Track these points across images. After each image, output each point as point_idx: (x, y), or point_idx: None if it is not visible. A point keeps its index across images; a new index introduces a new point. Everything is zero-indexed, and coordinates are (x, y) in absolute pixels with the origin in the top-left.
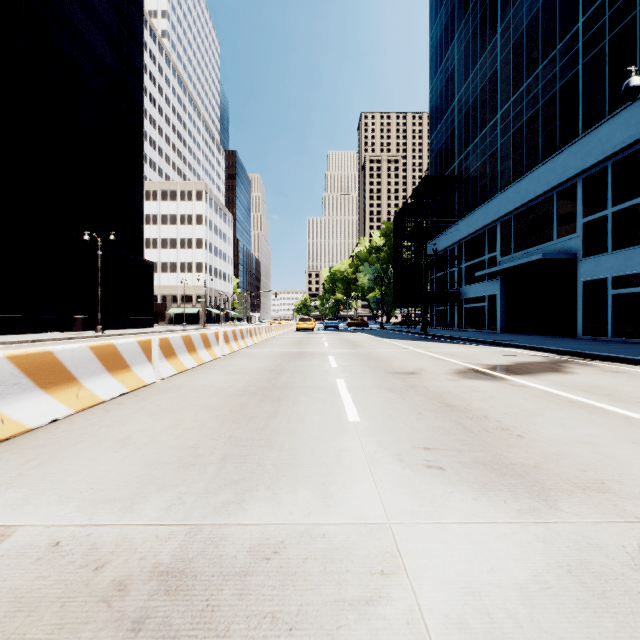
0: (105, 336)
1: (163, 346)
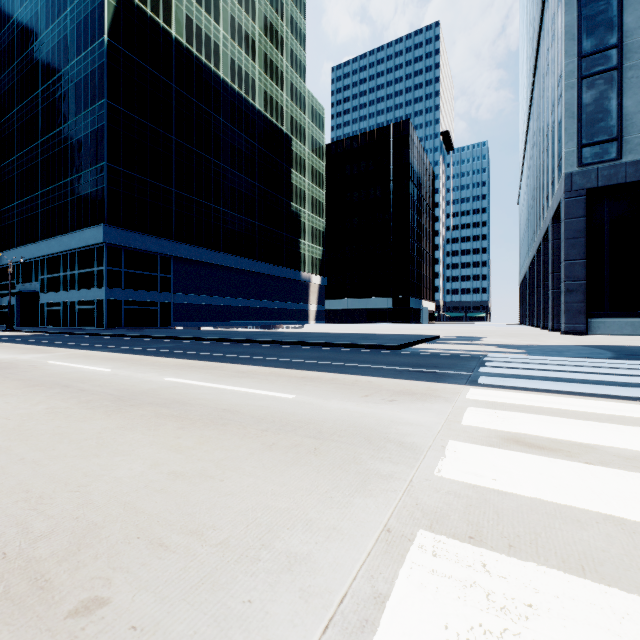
0: None
1: None
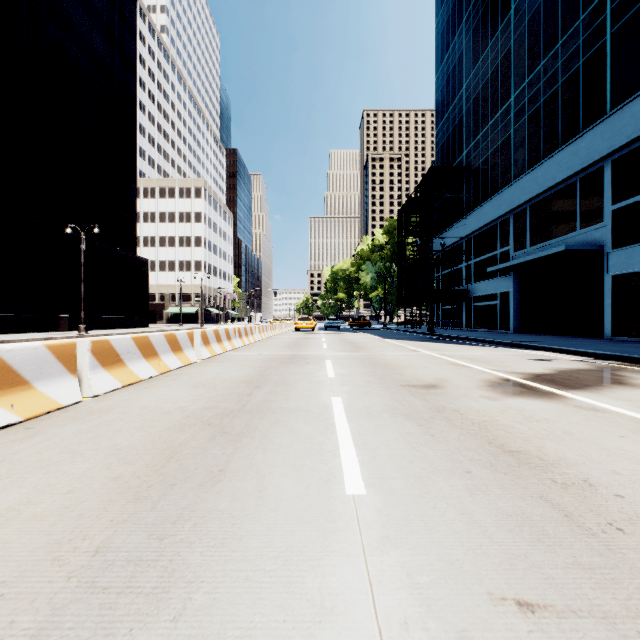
0: (88, 336)
1: (99, 351)
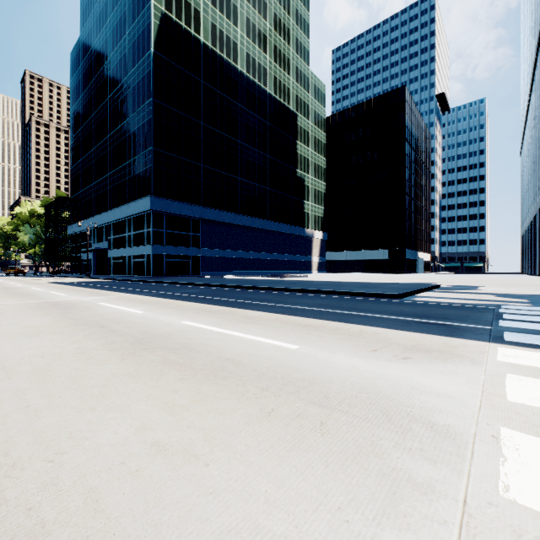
0: None
1: None
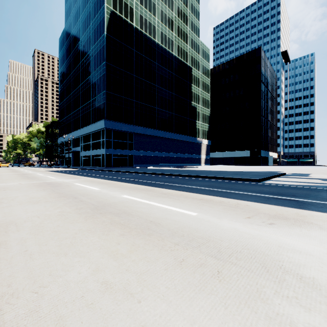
0: None
1: None
